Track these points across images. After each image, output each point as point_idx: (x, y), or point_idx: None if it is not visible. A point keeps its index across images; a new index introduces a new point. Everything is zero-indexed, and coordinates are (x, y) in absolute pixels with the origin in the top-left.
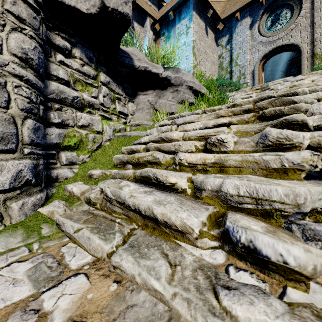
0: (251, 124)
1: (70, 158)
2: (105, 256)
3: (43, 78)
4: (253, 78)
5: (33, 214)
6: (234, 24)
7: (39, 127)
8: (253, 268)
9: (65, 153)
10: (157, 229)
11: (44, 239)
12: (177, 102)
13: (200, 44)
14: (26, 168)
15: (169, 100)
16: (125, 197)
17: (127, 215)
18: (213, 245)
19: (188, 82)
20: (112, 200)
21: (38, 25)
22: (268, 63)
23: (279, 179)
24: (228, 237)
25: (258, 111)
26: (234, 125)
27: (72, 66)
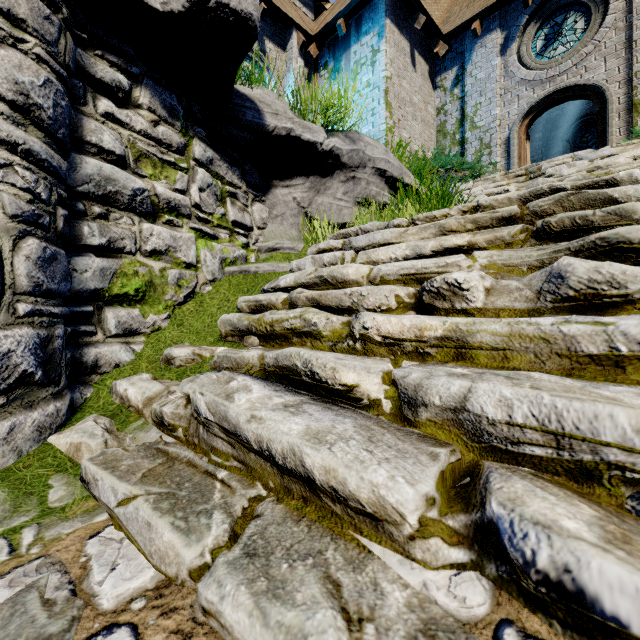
0: (518, 247)
1: (125, 321)
2: (185, 577)
3: (66, 148)
4: (508, 153)
5: (37, 450)
6: (469, 45)
7: (55, 255)
8: (572, 639)
9: (114, 311)
10: (313, 502)
11: (50, 517)
12: (354, 202)
13: (400, 84)
14: (21, 346)
15: (338, 199)
16: (238, 420)
17: (242, 460)
18: (454, 559)
19: (377, 161)
20: (210, 423)
21: (55, 34)
22: (537, 123)
23: (605, 381)
24: (496, 542)
25: (532, 221)
26: (482, 251)
27: (133, 125)
